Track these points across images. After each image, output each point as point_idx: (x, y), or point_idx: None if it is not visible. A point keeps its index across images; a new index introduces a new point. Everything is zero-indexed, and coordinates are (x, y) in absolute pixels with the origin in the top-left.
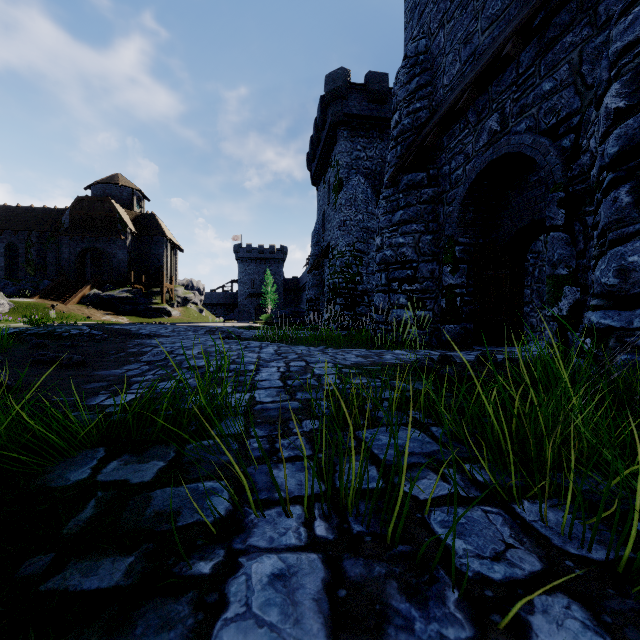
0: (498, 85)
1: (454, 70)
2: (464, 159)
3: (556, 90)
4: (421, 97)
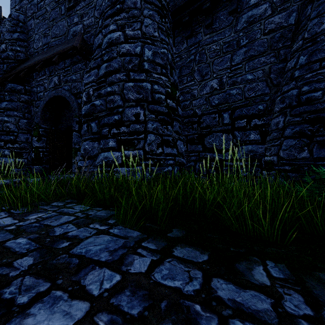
0: (58, 65)
1: (39, 44)
2: (44, 89)
3: (77, 81)
4: (21, 45)
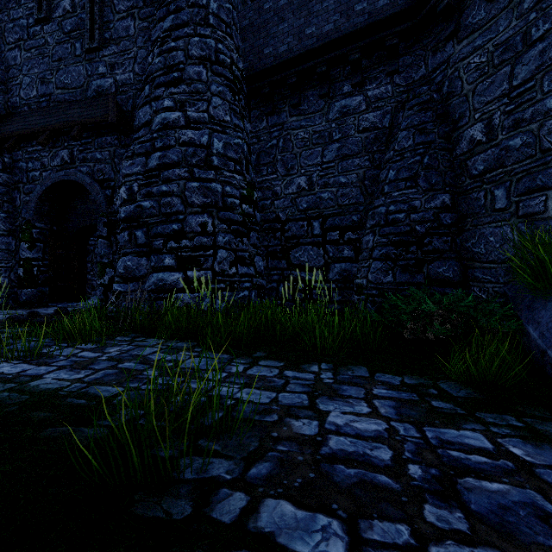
0: None
1: (32, 93)
2: (41, 166)
3: (103, 161)
4: None
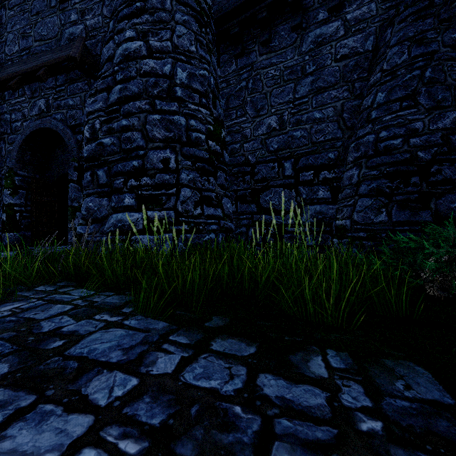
0: (45, 82)
1: (14, 48)
2: (22, 117)
3: (75, 107)
4: None
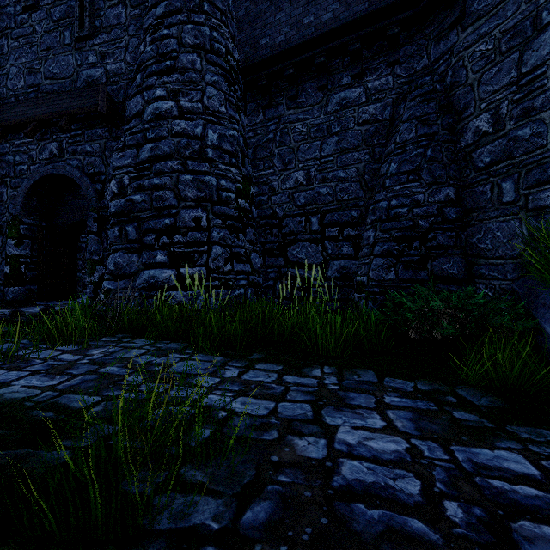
0: None
1: (19, 83)
2: (29, 160)
3: (94, 154)
4: None
